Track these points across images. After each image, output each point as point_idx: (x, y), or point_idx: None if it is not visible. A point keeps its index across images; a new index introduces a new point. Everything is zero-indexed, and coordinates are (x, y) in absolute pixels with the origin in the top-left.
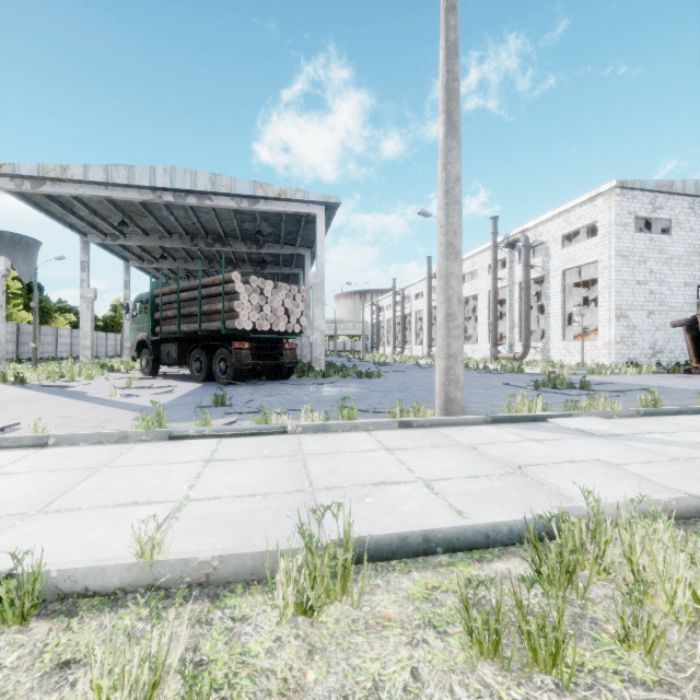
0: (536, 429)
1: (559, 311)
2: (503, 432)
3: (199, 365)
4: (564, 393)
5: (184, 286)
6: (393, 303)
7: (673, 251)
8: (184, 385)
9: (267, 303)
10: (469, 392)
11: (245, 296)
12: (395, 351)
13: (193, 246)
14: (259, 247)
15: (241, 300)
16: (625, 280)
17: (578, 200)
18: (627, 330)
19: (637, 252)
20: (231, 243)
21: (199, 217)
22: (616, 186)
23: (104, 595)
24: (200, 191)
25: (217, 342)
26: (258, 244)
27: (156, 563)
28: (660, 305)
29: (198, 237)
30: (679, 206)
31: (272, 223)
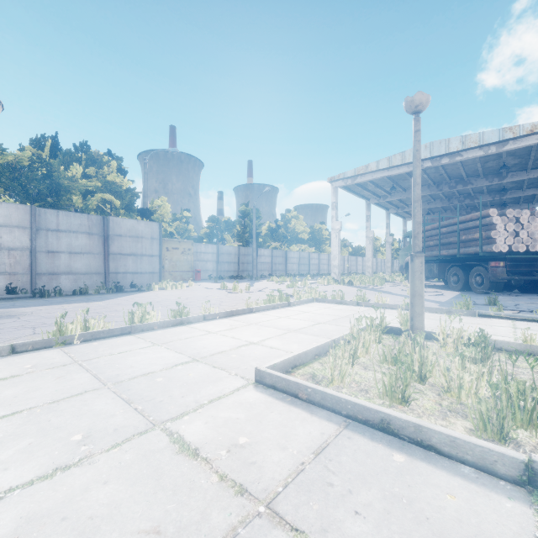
0: None
1: None
2: None
3: (456, 279)
4: None
5: (443, 223)
6: None
7: None
8: (446, 292)
9: (522, 229)
10: None
11: (501, 226)
12: None
13: (438, 191)
14: (501, 179)
15: (497, 229)
16: None
17: None
18: None
19: None
20: (471, 181)
21: (445, 169)
22: None
23: (508, 352)
24: (452, 152)
25: (473, 262)
26: (500, 176)
27: (532, 346)
28: None
29: (442, 184)
30: None
31: (519, 155)
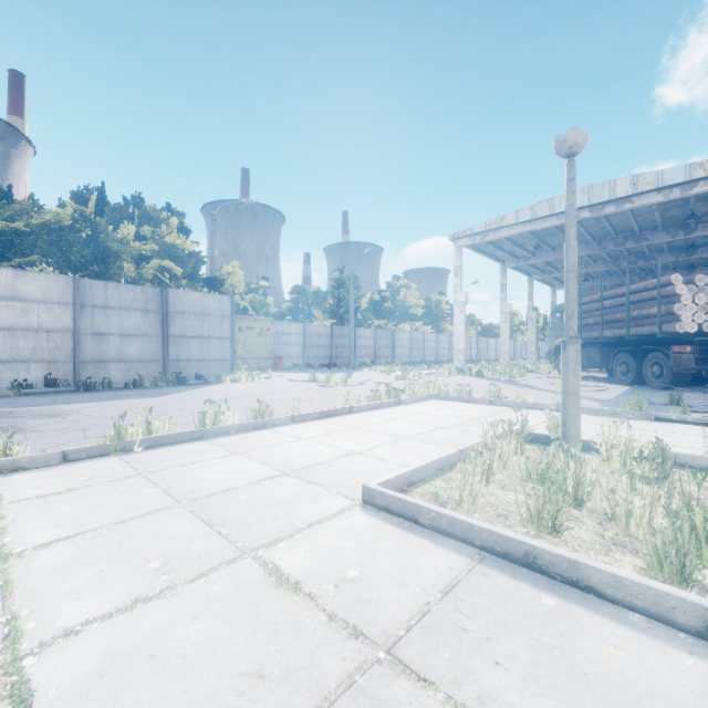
0: None
1: None
2: None
3: (624, 369)
4: None
5: (607, 294)
6: None
7: None
8: (611, 386)
9: None
10: None
11: (687, 298)
12: None
13: (599, 250)
14: (688, 232)
15: (682, 302)
16: None
17: None
18: None
19: None
20: (646, 236)
21: (610, 220)
22: None
23: (695, 469)
24: (619, 198)
25: (648, 346)
26: (686, 228)
27: None
28: None
29: (605, 240)
30: None
31: None
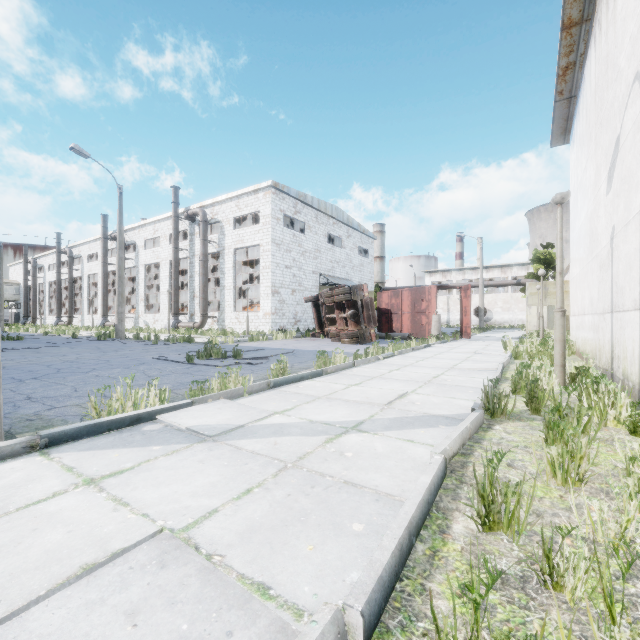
0: (125, 442)
1: (232, 284)
2: (45, 471)
3: None
4: (215, 364)
5: None
6: (57, 262)
7: (307, 246)
8: None
9: None
10: (97, 374)
11: None
12: (60, 321)
13: None
14: None
15: None
16: (278, 263)
17: (246, 190)
18: (279, 304)
19: (285, 242)
20: None
21: None
22: (272, 185)
23: None
24: None
25: None
26: None
27: None
28: (299, 286)
29: None
30: (310, 214)
31: None
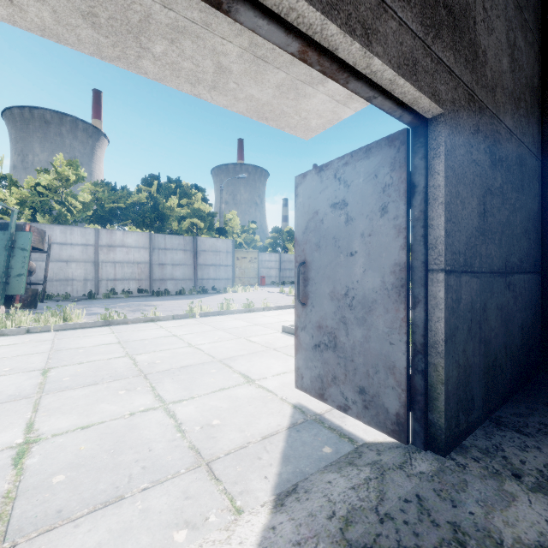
0: None
1: None
2: None
3: None
4: None
5: None
6: None
7: None
8: None
9: None
10: None
11: None
12: None
13: None
14: None
15: None
16: None
17: None
18: None
19: None
20: None
21: None
22: None
23: None
24: None
25: None
26: None
27: None
28: None
29: None
30: None
31: None
